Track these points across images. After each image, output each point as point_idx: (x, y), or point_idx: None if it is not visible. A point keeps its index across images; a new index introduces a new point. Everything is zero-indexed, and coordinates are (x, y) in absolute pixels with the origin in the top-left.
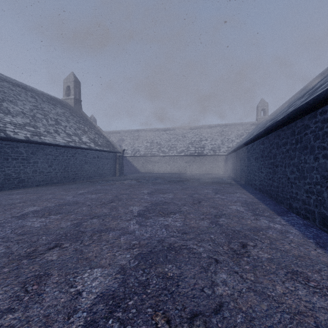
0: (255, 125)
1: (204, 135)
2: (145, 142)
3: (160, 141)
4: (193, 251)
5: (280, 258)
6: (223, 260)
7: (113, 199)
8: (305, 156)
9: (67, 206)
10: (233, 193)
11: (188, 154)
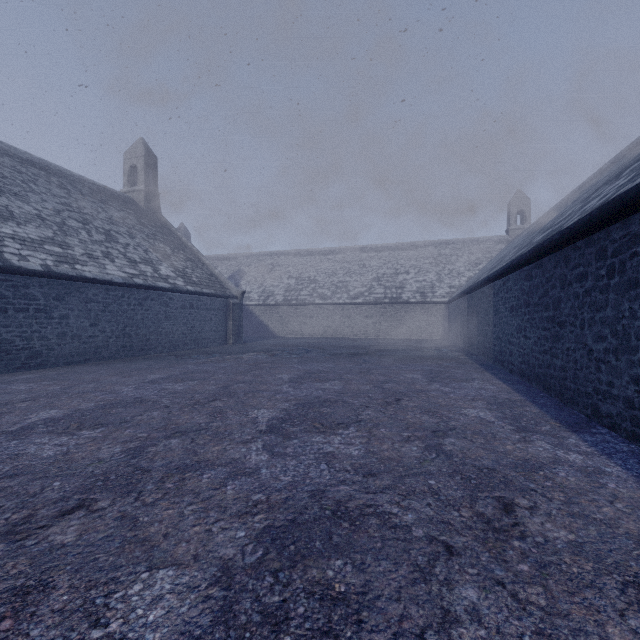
0: (505, 243)
1: (403, 262)
2: (286, 277)
3: (316, 274)
4: (392, 523)
5: (599, 542)
6: (465, 547)
7: (218, 393)
8: (632, 303)
9: (120, 409)
10: (467, 381)
11: (371, 301)
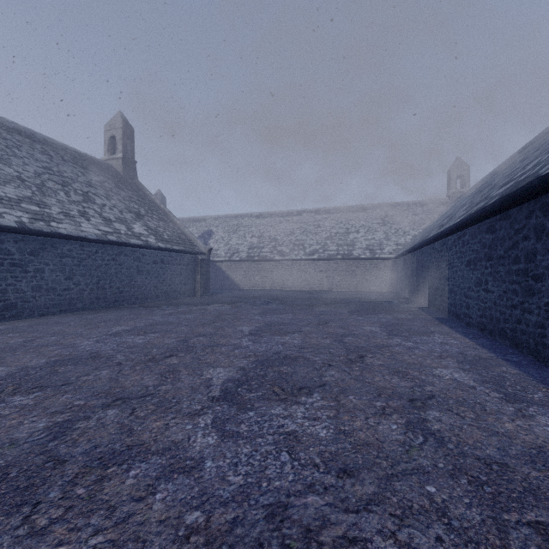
0: (445, 205)
1: (354, 222)
2: (250, 237)
3: (276, 234)
4: None
5: None
6: None
7: (176, 348)
8: None
9: (69, 367)
10: (427, 335)
11: (325, 257)
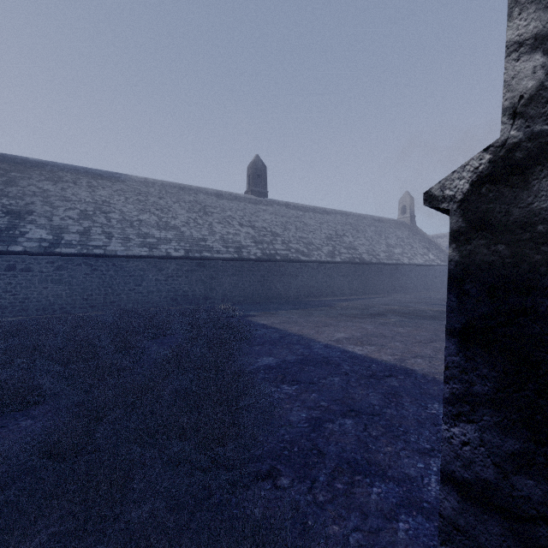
0: None
1: None
2: None
3: None
4: None
5: None
6: None
7: None
8: None
9: None
10: None
11: None
